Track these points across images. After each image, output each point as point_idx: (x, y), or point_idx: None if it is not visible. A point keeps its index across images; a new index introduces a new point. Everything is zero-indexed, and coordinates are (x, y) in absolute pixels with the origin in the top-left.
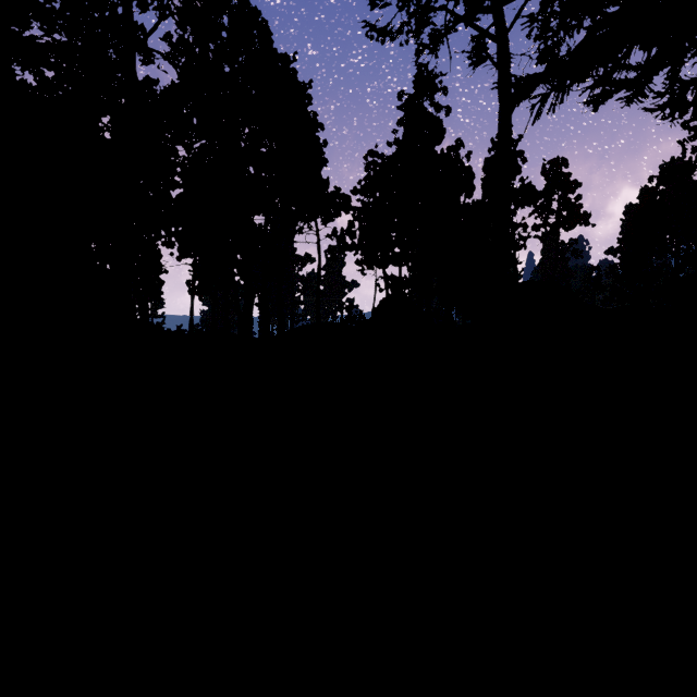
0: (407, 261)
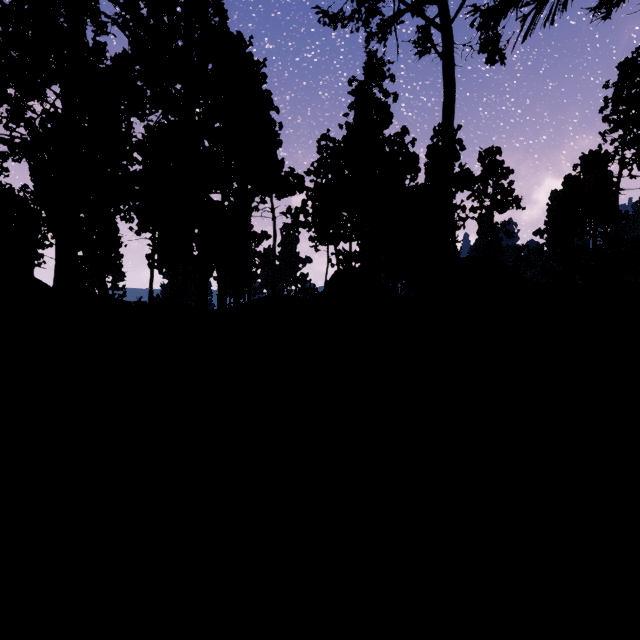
0: (358, 237)
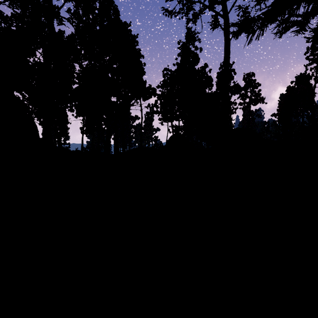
0: (182, 119)
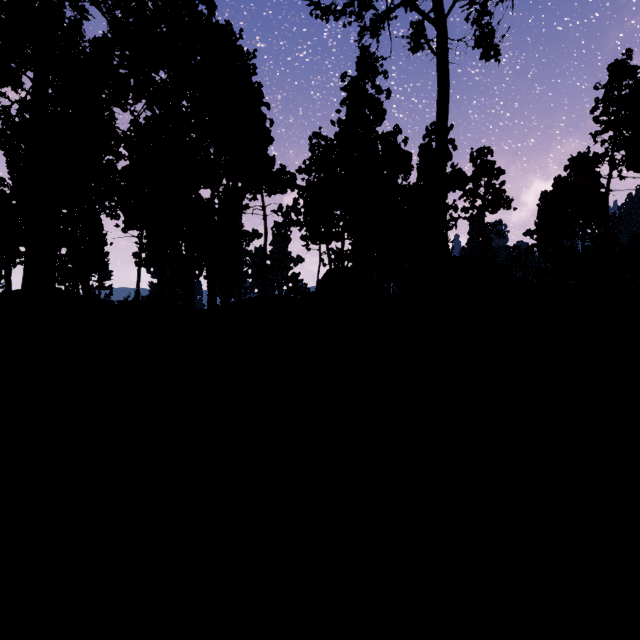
0: (351, 235)
